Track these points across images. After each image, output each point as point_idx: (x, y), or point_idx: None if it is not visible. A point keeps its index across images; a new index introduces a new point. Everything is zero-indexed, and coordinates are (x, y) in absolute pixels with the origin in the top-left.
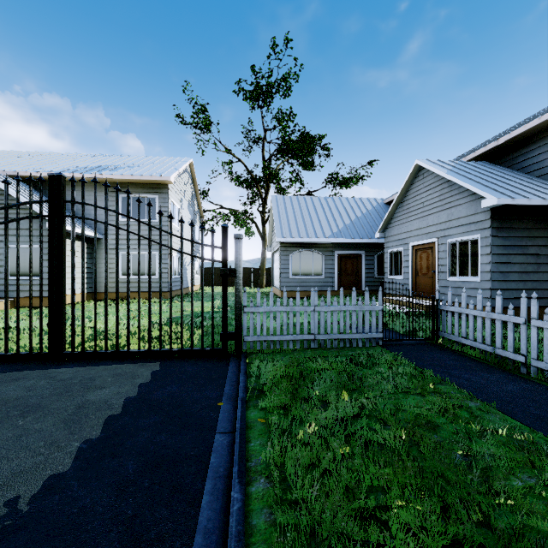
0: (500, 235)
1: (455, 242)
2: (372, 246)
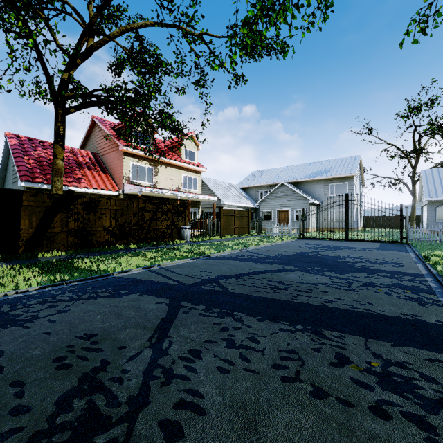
0: None
1: None
2: None
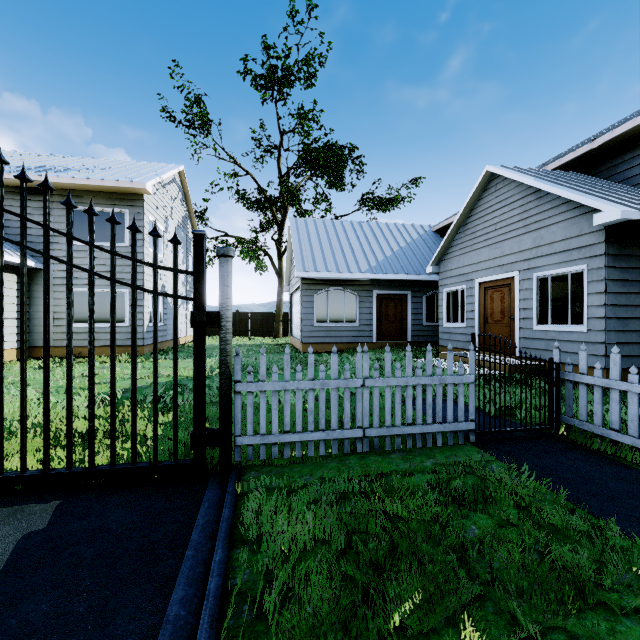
0: (618, 266)
1: (545, 277)
2: (419, 284)
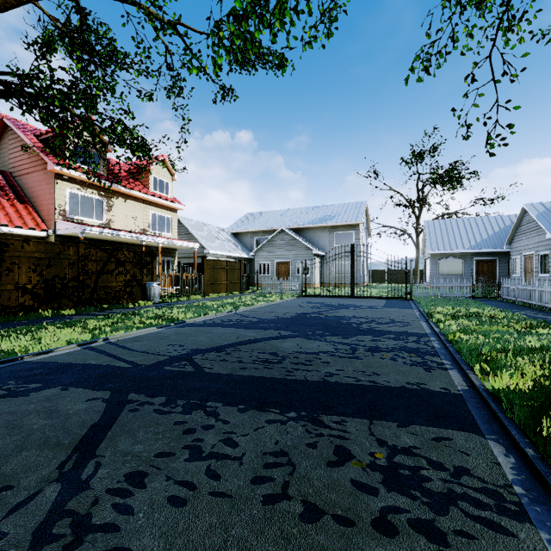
0: None
1: (541, 255)
2: (505, 253)
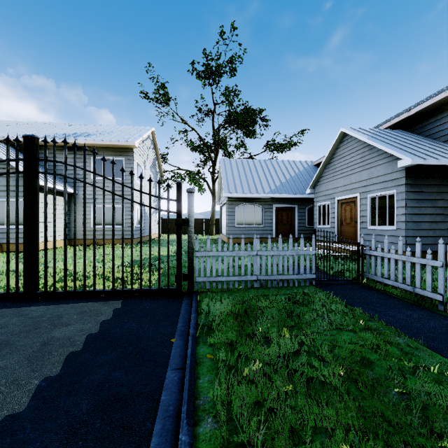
0: (413, 191)
1: (374, 197)
2: (303, 200)
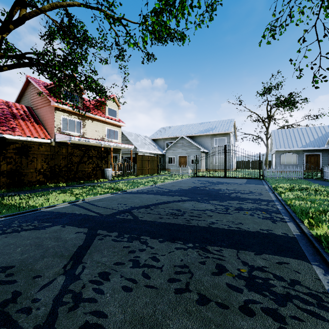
0: None
1: None
2: (326, 150)
